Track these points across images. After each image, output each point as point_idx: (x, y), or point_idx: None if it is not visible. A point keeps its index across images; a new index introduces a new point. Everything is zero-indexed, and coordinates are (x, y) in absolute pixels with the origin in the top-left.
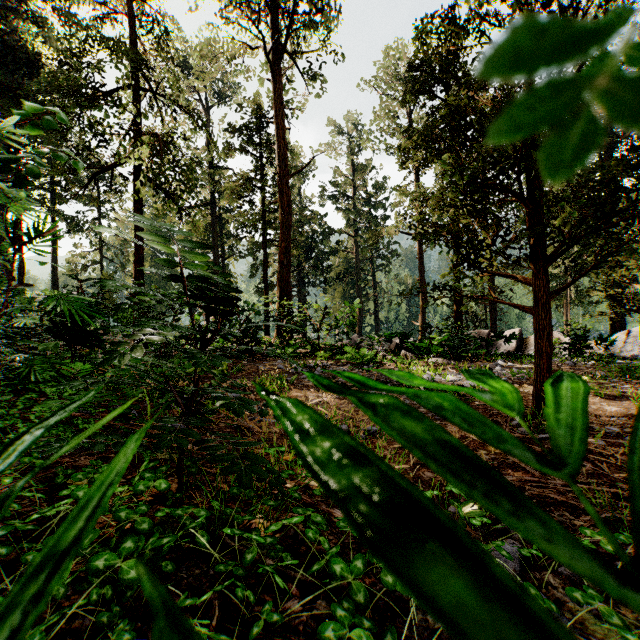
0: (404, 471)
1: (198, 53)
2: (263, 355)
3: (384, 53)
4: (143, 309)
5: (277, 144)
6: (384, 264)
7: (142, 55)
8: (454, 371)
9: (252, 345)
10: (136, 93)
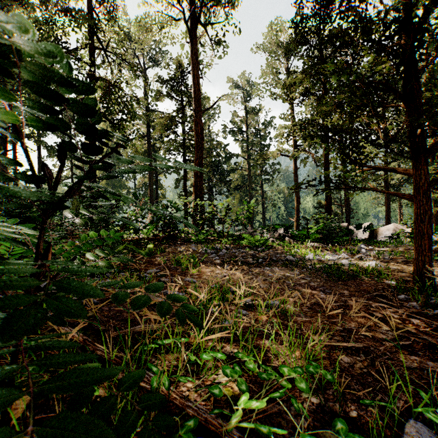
0: (318, 354)
1: (136, 25)
2: (182, 241)
3: (269, 27)
4: (86, 203)
5: (193, 88)
6: (269, 178)
7: (94, 21)
8: (329, 252)
9: (173, 233)
10: (91, 51)
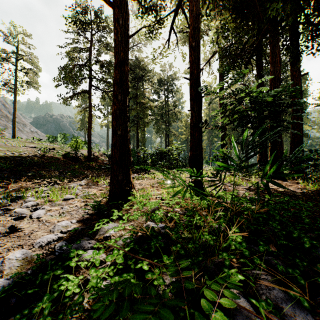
0: None
1: None
2: None
3: None
4: None
5: None
6: None
7: None
8: None
9: None
10: None
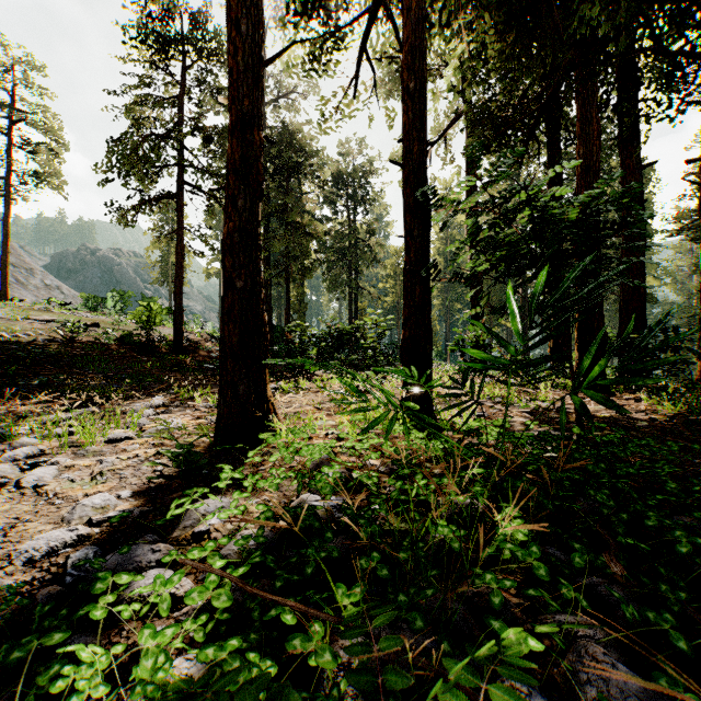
0: None
1: None
2: None
3: None
4: None
5: None
6: None
7: None
8: None
9: None
10: None
